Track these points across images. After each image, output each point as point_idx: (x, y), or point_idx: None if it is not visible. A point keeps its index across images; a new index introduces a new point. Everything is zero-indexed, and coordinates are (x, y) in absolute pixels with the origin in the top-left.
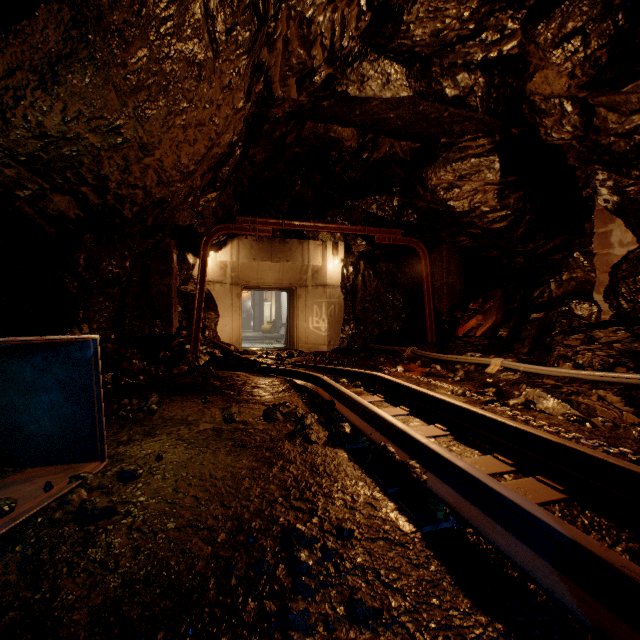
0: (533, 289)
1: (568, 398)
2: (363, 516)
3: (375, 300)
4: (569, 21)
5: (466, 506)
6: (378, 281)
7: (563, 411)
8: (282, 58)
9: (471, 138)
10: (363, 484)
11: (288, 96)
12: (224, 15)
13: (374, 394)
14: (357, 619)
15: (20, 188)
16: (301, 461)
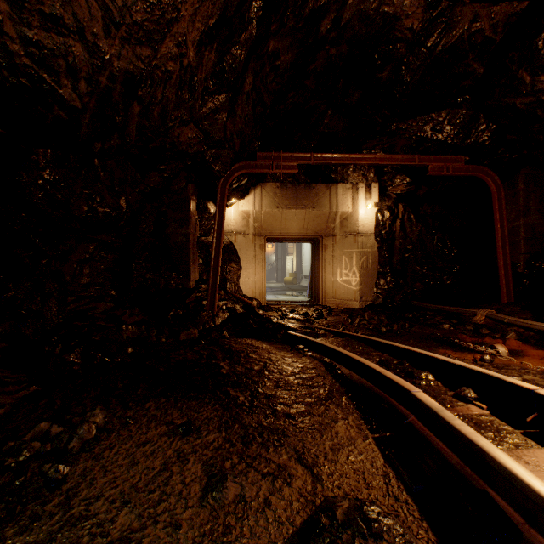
0: None
1: None
2: None
3: (418, 249)
4: None
5: None
6: (421, 226)
7: None
8: None
9: None
10: None
11: None
12: None
13: (533, 436)
14: None
15: None
16: None
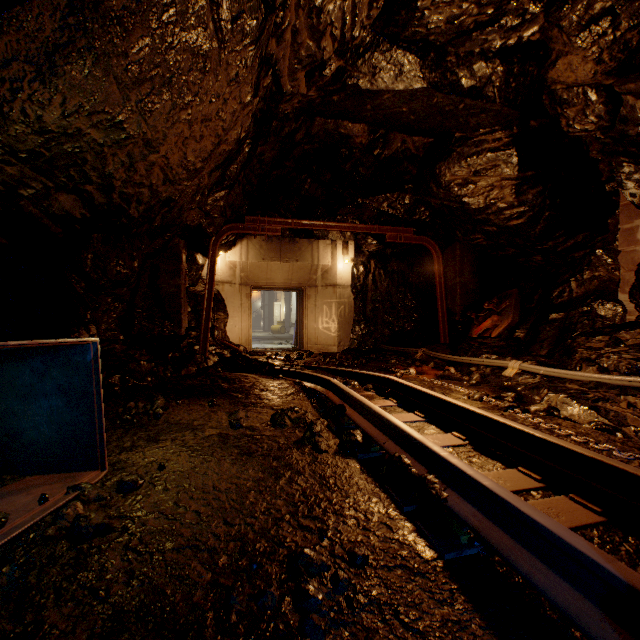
0: (552, 288)
1: (595, 405)
2: (378, 539)
3: (386, 300)
4: (597, 1)
5: (493, 531)
6: (389, 281)
7: (590, 419)
8: (291, 50)
9: (487, 131)
10: (377, 500)
11: (297, 91)
12: (229, 2)
13: (386, 398)
14: None
15: (23, 187)
16: (310, 472)
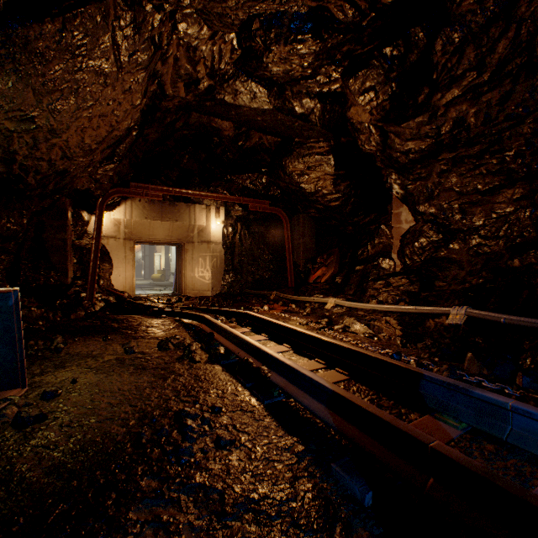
0: (358, 249)
1: (369, 323)
2: (229, 400)
3: (249, 254)
4: (367, 81)
5: (290, 386)
6: (252, 239)
7: (364, 331)
8: (173, 69)
9: (315, 141)
10: (231, 383)
11: (178, 94)
12: (128, 45)
13: (245, 327)
14: (220, 446)
15: None
16: (188, 374)
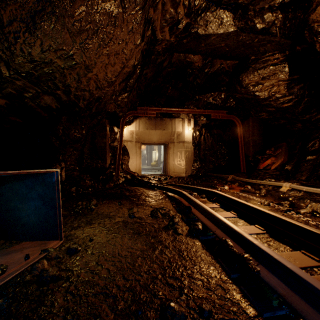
0: (308, 142)
1: None
2: (216, 297)
3: (211, 149)
4: None
5: (297, 300)
6: (212, 139)
7: None
8: (161, 15)
9: (270, 54)
10: (213, 268)
11: (164, 38)
12: None
13: (213, 202)
14: None
15: (26, 92)
16: (172, 247)
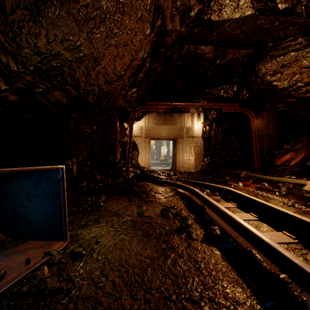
0: None
1: None
2: None
3: (221, 144)
4: None
5: None
6: (223, 133)
7: None
8: (171, 2)
9: (291, 39)
10: (240, 290)
11: (174, 28)
12: None
13: (228, 201)
14: None
15: (36, 87)
16: (187, 256)
